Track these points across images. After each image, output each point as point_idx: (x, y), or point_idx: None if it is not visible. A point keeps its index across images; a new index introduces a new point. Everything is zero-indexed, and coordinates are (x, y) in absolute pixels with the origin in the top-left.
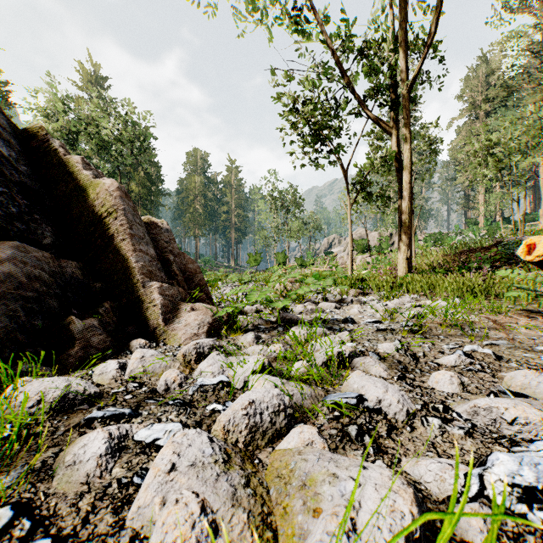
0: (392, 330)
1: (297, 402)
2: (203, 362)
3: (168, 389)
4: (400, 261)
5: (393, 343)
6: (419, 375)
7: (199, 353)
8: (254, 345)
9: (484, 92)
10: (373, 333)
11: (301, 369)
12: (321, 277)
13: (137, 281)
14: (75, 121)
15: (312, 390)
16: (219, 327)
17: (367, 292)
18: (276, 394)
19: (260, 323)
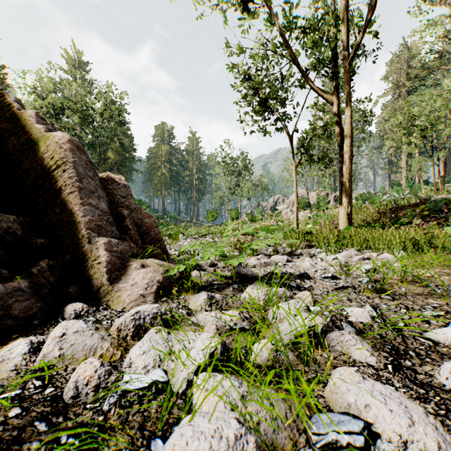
0: (354, 288)
1: (266, 437)
2: (135, 346)
3: (77, 396)
4: (341, 216)
5: (366, 308)
6: (417, 361)
7: (138, 325)
8: (206, 312)
9: (406, 74)
10: (334, 292)
11: (264, 354)
12: (270, 231)
13: (84, 236)
14: (60, 98)
15: (287, 408)
16: (170, 286)
17: (313, 244)
18: (233, 441)
19: (214, 279)
